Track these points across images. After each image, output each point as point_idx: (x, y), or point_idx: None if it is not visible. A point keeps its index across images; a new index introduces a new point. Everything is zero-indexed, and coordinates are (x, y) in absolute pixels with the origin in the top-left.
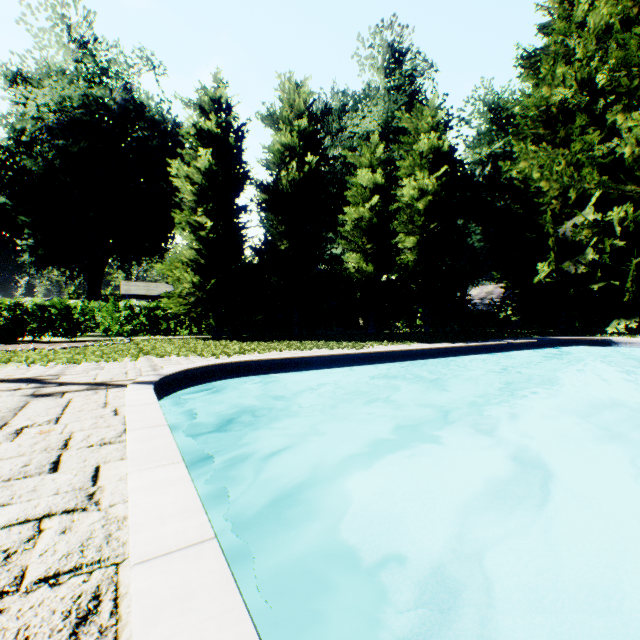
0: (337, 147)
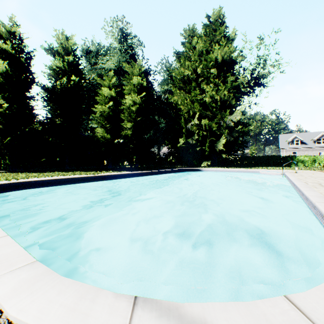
0: (94, 72)
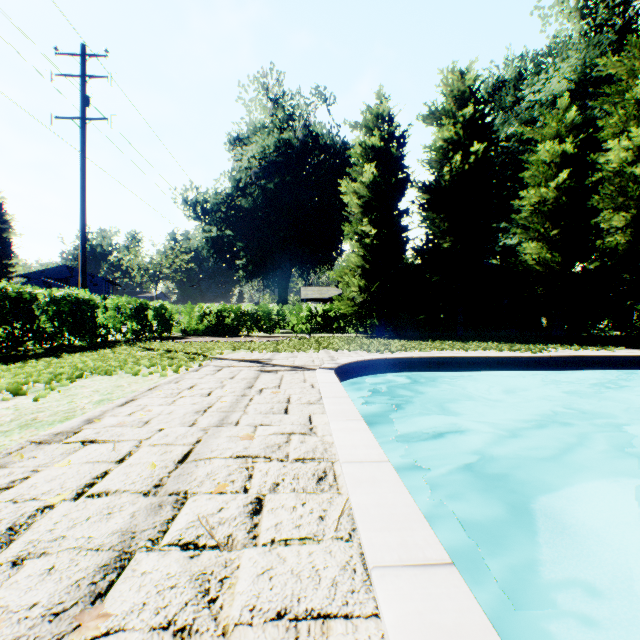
0: (511, 123)
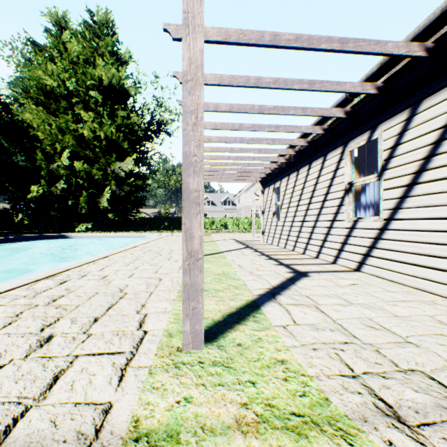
0: None
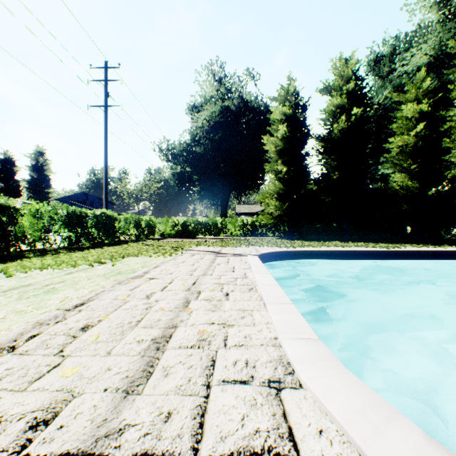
0: (386, 87)
